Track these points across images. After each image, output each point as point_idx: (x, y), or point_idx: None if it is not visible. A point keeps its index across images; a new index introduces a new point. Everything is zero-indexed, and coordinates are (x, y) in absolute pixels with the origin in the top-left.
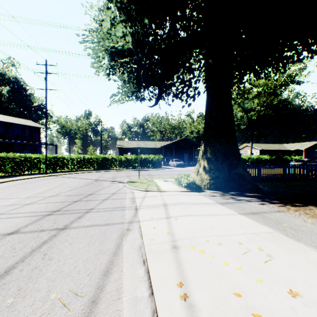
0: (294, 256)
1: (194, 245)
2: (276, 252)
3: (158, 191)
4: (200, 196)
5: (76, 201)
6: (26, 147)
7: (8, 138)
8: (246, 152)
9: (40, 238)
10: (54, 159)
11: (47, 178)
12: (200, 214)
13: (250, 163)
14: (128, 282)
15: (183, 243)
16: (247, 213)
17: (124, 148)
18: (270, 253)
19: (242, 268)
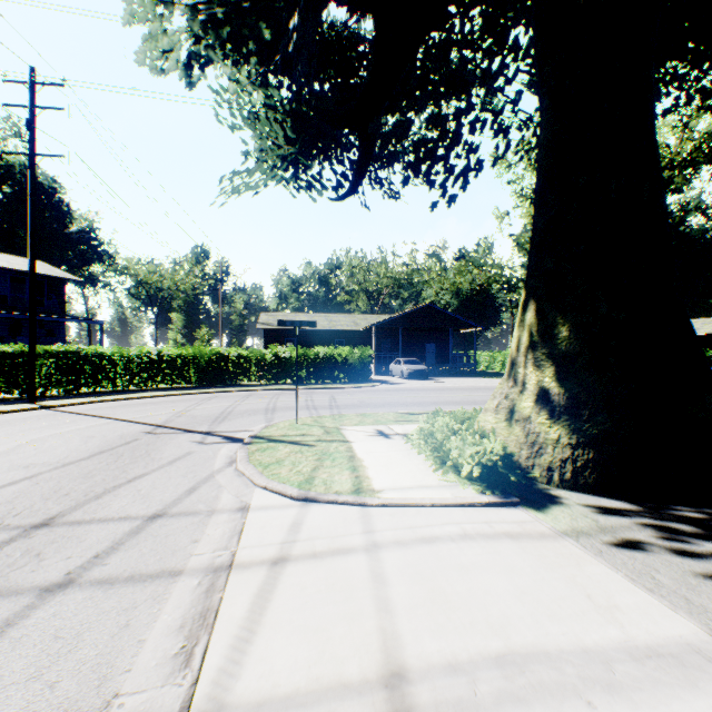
0: None
1: None
2: None
3: (355, 503)
4: (569, 554)
5: None
6: (25, 329)
7: None
8: None
9: None
10: (70, 359)
11: (18, 416)
12: None
13: None
14: None
15: None
16: None
17: (276, 330)
18: None
19: None
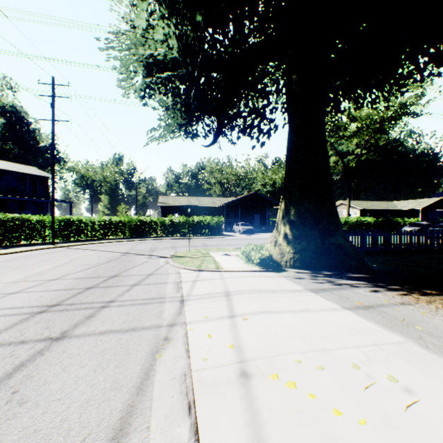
0: None
1: (278, 371)
2: (418, 383)
3: (216, 271)
4: (280, 279)
5: (89, 288)
6: (27, 206)
7: None
8: (341, 212)
9: (15, 358)
10: (65, 223)
11: (53, 250)
12: (283, 310)
13: (347, 228)
14: None
15: (257, 366)
16: (355, 307)
17: (168, 207)
18: (408, 385)
19: (368, 420)
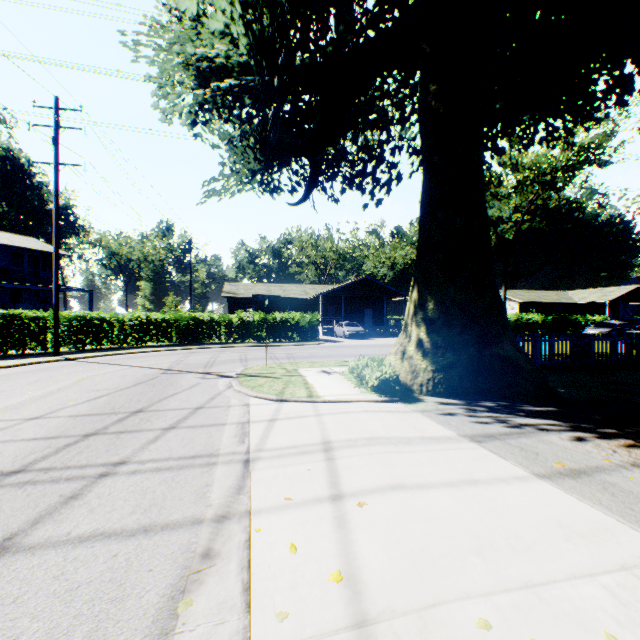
0: None
1: None
2: None
3: (309, 401)
4: (414, 416)
5: (88, 436)
6: (24, 296)
7: None
8: None
9: None
10: (78, 322)
11: (54, 365)
12: (430, 482)
13: None
14: None
15: None
16: (555, 472)
17: (238, 298)
18: None
19: None
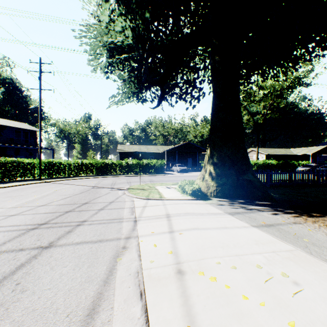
0: (326, 283)
1: (204, 270)
2: (303, 278)
3: (160, 199)
4: (206, 205)
5: (67, 212)
6: (21, 152)
7: (1, 142)
8: (252, 157)
9: (17, 261)
10: (49, 164)
11: (41, 184)
12: (208, 227)
13: (256, 168)
14: (118, 326)
15: (189, 266)
16: (260, 225)
17: (125, 152)
18: (296, 279)
19: (266, 303)
